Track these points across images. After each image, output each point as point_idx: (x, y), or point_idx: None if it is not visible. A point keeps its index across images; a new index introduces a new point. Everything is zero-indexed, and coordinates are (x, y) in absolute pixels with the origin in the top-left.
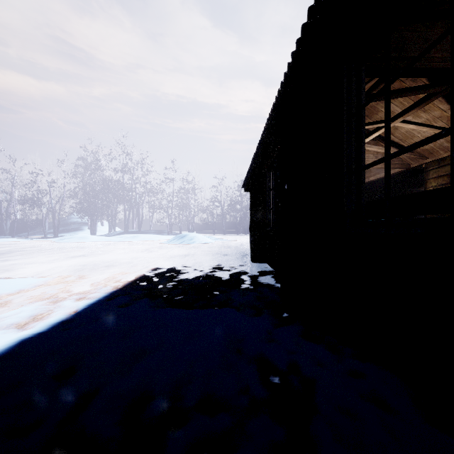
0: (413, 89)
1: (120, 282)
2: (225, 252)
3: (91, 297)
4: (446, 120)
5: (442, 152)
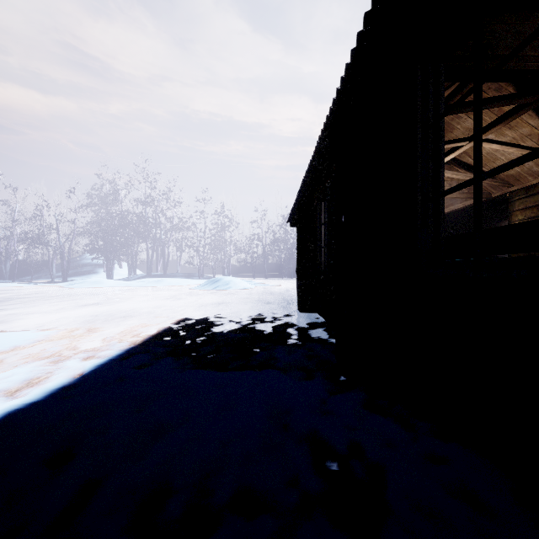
0: (500, 98)
1: (138, 337)
2: (268, 300)
3: (101, 356)
4: (537, 139)
5: (531, 178)
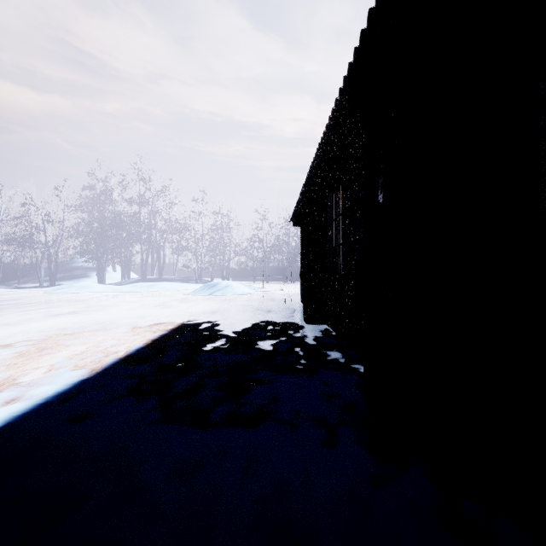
0: None
1: (101, 361)
2: (268, 308)
3: (33, 396)
4: None
5: None
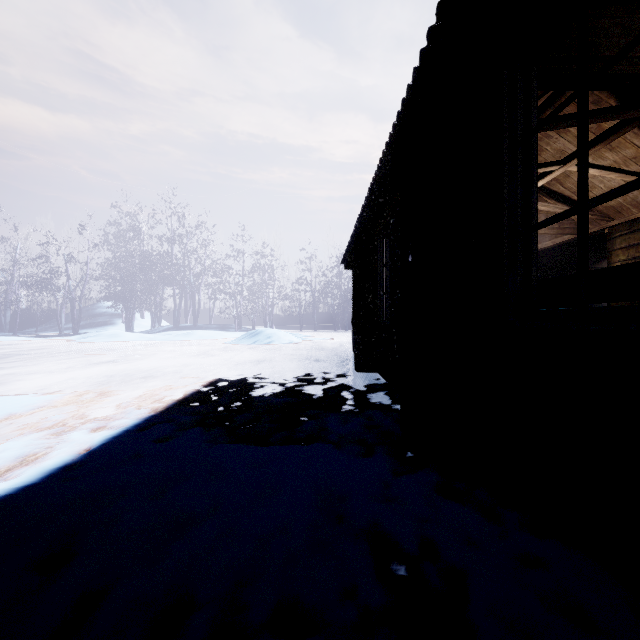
0: (601, 112)
1: (161, 402)
2: (318, 357)
3: (114, 426)
4: None
5: (635, 210)
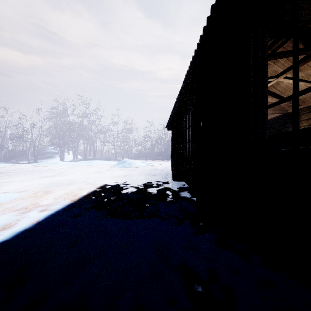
0: None
1: (75, 196)
2: (154, 173)
3: (51, 209)
4: None
5: None
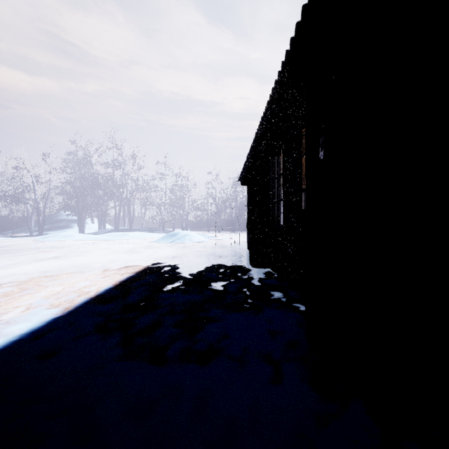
0: None
1: (73, 301)
2: (220, 253)
3: (9, 334)
4: None
5: None
